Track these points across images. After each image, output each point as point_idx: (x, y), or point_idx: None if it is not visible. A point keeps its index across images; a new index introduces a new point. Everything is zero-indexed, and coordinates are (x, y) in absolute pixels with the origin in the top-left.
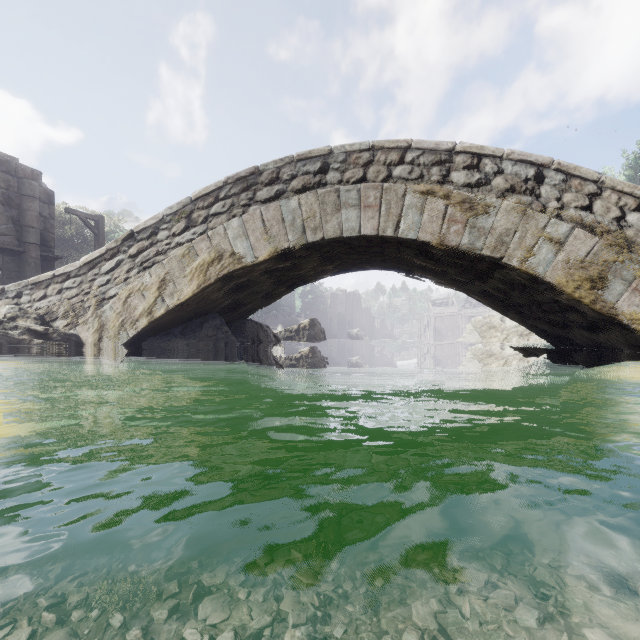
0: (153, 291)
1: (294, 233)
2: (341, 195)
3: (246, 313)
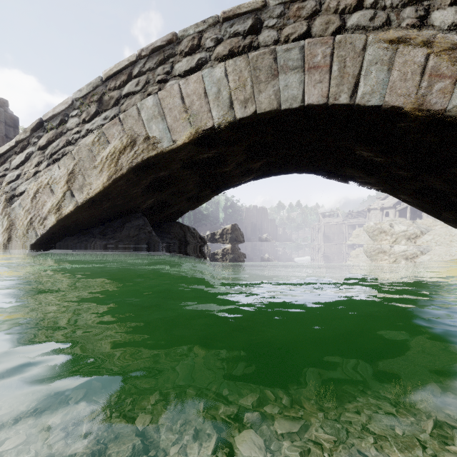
0: (61, 185)
1: (219, 108)
2: (278, 56)
3: (173, 216)
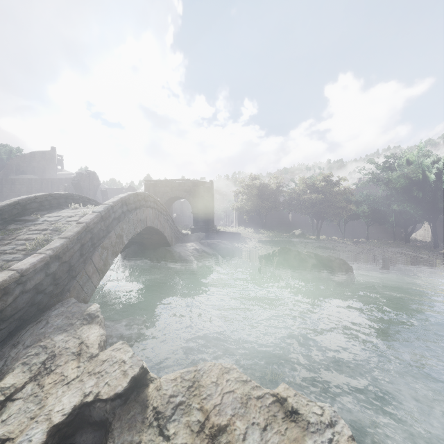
0: None
1: None
2: None
3: (160, 244)
